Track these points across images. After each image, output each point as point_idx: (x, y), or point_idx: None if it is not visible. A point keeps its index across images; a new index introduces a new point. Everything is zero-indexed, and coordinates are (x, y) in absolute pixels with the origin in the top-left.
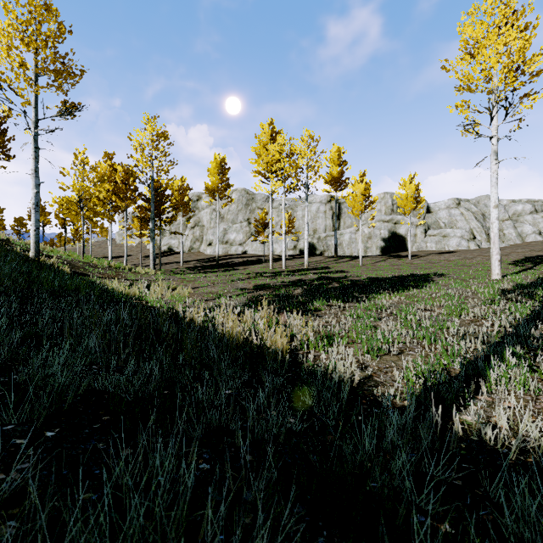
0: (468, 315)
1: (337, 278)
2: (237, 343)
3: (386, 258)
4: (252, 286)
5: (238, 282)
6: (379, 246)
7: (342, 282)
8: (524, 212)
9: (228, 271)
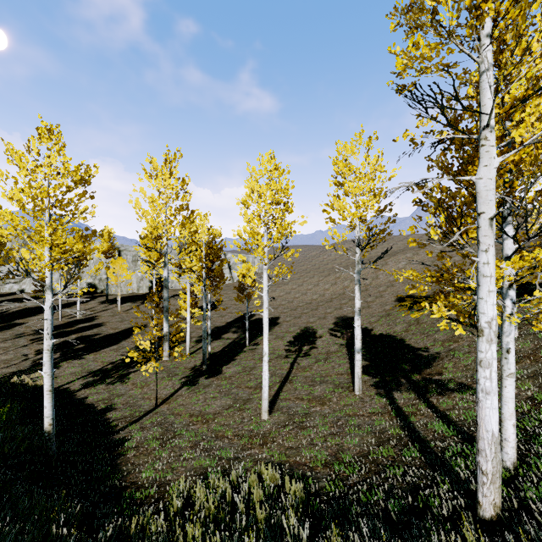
0: (104, 362)
1: (85, 339)
2: (31, 384)
3: (141, 303)
4: (33, 352)
5: (24, 349)
6: (148, 286)
7: (86, 342)
8: (238, 263)
9: (10, 329)
